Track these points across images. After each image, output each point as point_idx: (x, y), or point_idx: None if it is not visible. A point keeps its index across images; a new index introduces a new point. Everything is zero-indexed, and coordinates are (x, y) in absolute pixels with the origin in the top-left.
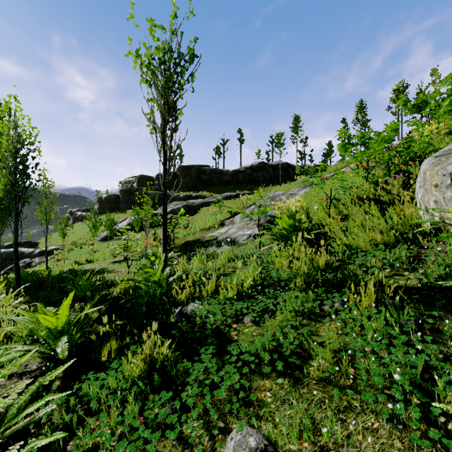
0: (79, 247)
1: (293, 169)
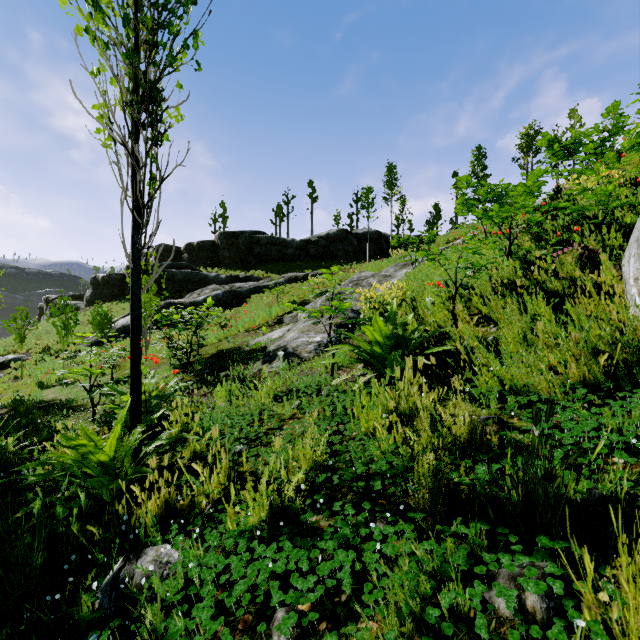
0: (54, 356)
1: (386, 240)
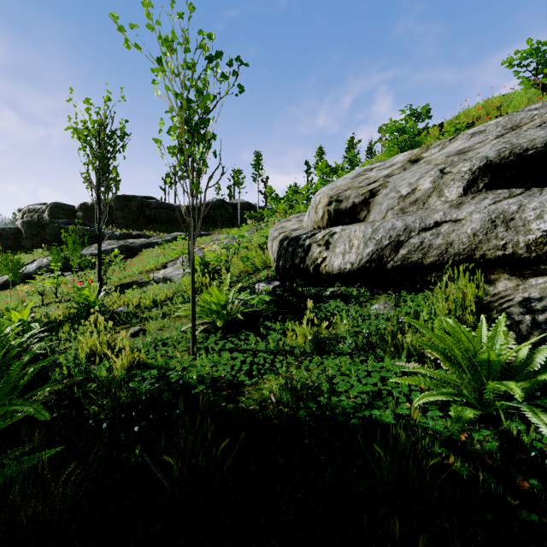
0: None
1: (255, 209)
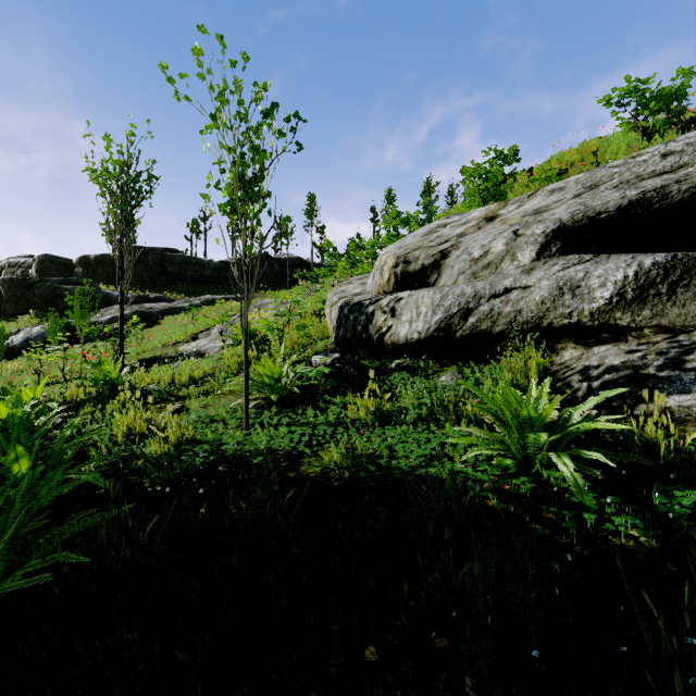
0: None
1: (308, 267)
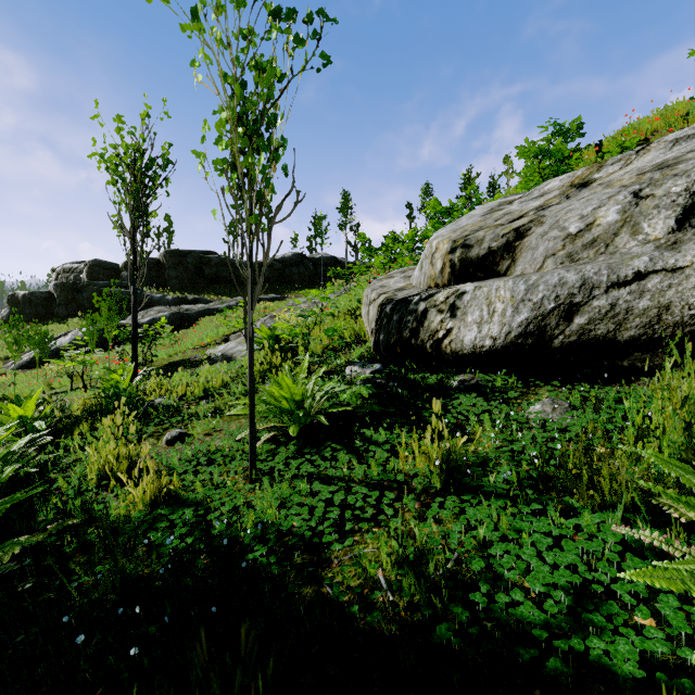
0: None
1: (342, 266)
